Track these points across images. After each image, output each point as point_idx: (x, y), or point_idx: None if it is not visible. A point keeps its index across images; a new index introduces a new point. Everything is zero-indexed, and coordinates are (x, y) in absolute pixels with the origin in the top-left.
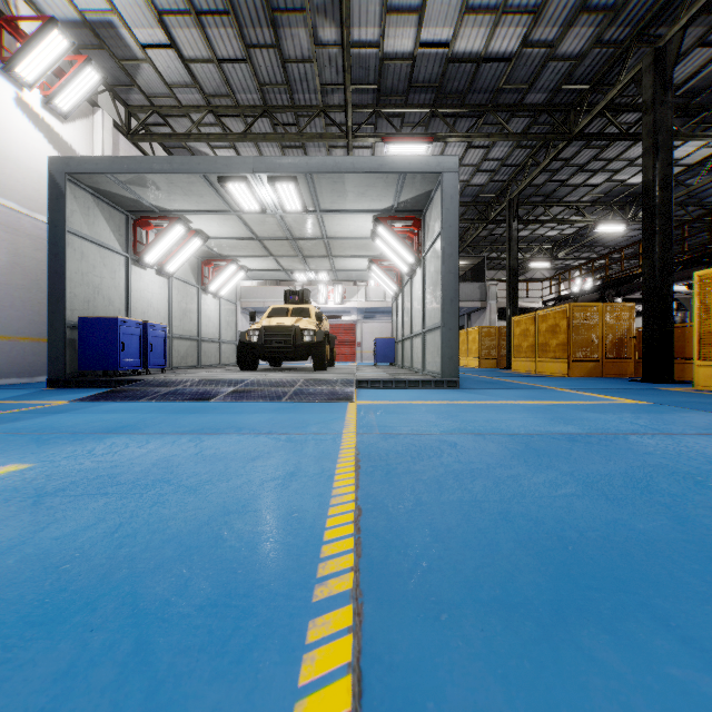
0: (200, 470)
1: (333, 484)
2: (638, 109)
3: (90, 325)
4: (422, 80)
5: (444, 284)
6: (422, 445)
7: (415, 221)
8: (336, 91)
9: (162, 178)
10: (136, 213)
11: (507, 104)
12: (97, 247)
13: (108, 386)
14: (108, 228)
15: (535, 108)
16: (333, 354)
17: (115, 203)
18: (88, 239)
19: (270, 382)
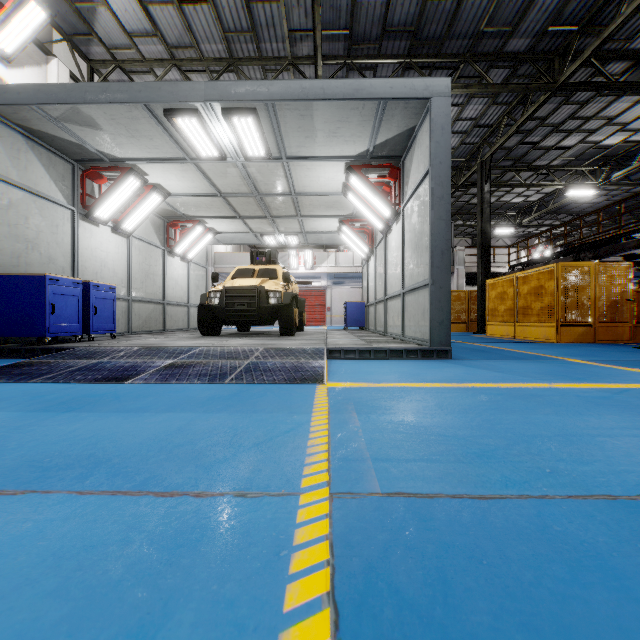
0: None
1: None
2: (627, 56)
3: (14, 283)
4: (397, 24)
5: (433, 232)
6: (524, 581)
7: (392, 170)
8: (305, 40)
9: (100, 112)
10: (83, 162)
11: (487, 52)
12: (32, 196)
13: (33, 356)
14: (47, 176)
15: (517, 56)
16: (302, 318)
17: (57, 148)
18: (18, 186)
19: (222, 351)
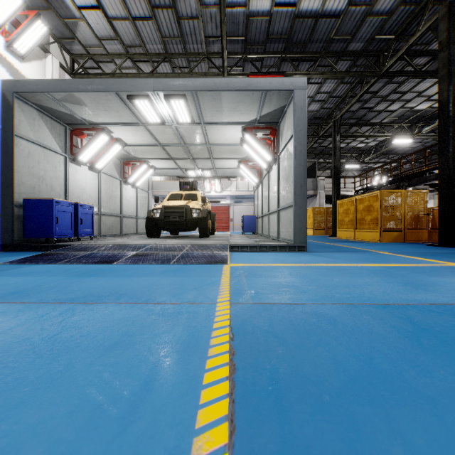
0: (30, 373)
1: (195, 417)
2: (427, 54)
3: (33, 204)
4: (276, 33)
5: (295, 173)
6: (300, 322)
7: (272, 131)
8: (215, 42)
9: (87, 96)
10: (72, 125)
11: (335, 51)
12: (41, 148)
13: (46, 250)
14: (50, 135)
15: (355, 54)
16: (213, 226)
17: (56, 117)
18: (33, 142)
19: (165, 247)
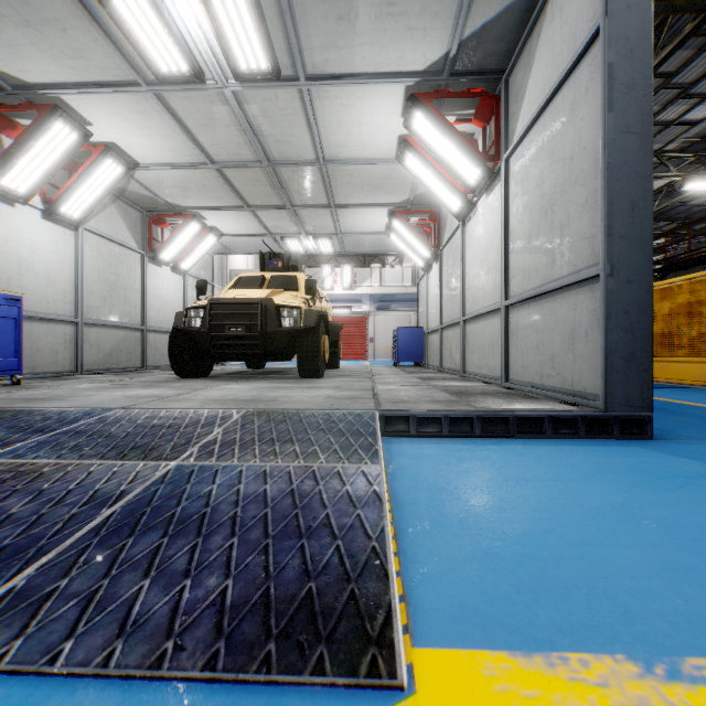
0: None
1: None
2: None
3: None
4: None
5: (612, 161)
6: None
7: (483, 102)
8: None
9: None
10: None
11: None
12: None
13: None
14: None
15: None
16: (336, 350)
17: None
18: None
19: (141, 424)
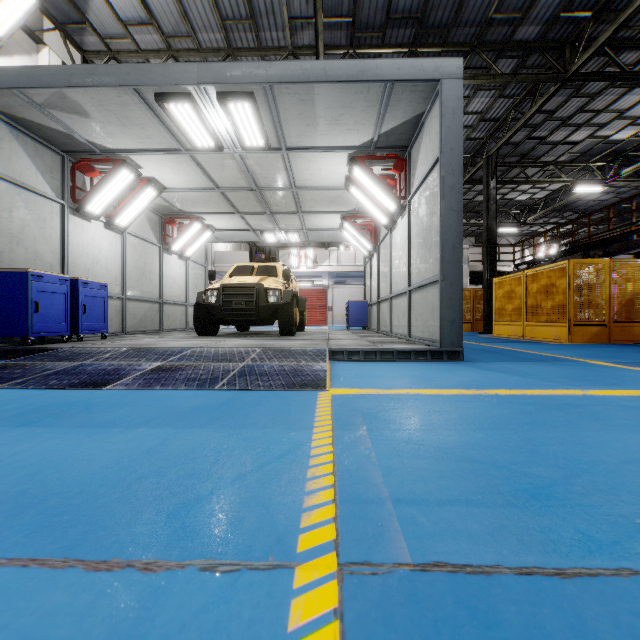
0: None
1: None
2: None
3: None
4: (401, 11)
5: (444, 225)
6: None
7: (397, 162)
8: (306, 28)
9: (87, 97)
10: (73, 153)
11: (495, 41)
12: (17, 188)
13: (15, 357)
14: (34, 168)
15: (526, 45)
16: (303, 317)
17: (44, 139)
18: (1, 177)
19: (216, 353)
